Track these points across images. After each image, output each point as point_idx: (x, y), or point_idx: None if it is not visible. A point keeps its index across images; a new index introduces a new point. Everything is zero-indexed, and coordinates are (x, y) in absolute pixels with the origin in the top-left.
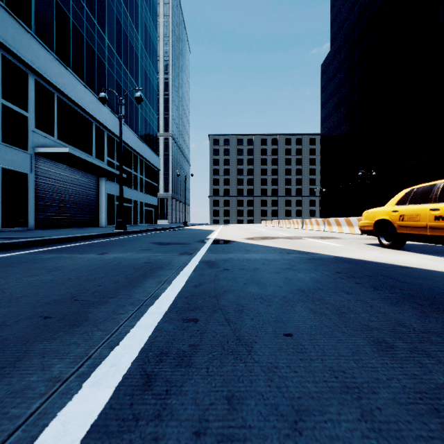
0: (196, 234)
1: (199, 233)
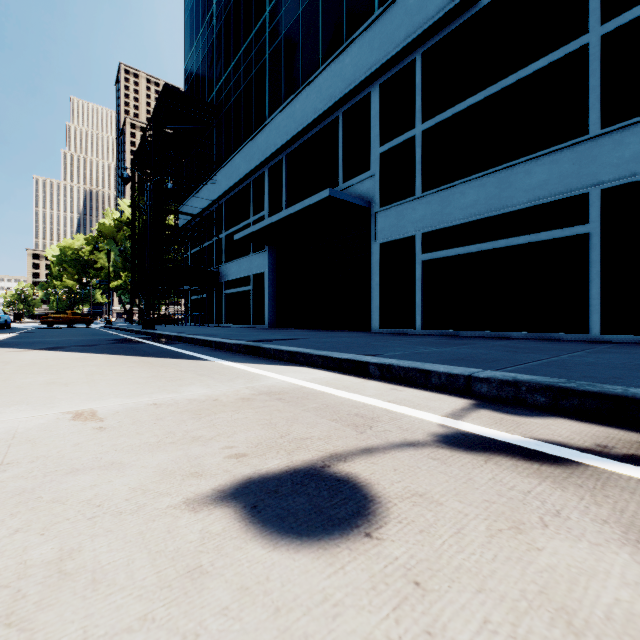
0: (37, 335)
1: (35, 336)
